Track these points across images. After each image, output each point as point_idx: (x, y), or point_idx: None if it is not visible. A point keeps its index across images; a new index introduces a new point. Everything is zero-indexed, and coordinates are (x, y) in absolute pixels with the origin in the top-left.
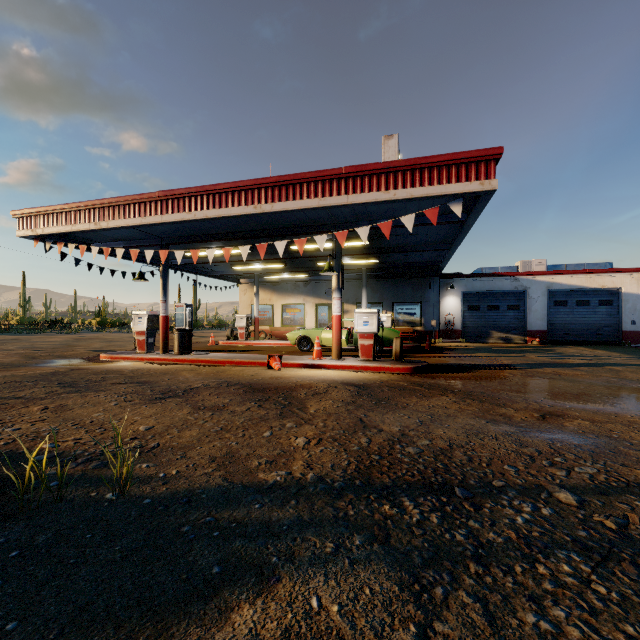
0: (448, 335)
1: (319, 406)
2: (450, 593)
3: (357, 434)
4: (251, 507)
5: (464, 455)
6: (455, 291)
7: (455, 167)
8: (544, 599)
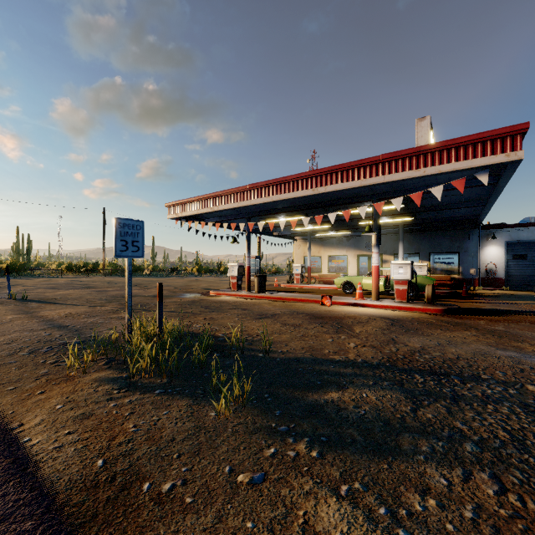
0: (489, 283)
1: (362, 329)
2: (431, 403)
3: (389, 345)
4: (329, 366)
5: (466, 363)
6: (497, 241)
7: (480, 144)
8: (483, 413)
